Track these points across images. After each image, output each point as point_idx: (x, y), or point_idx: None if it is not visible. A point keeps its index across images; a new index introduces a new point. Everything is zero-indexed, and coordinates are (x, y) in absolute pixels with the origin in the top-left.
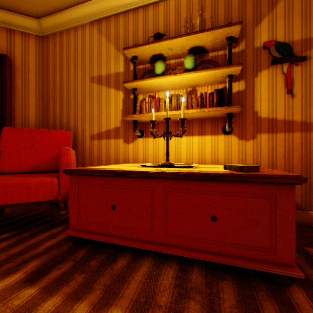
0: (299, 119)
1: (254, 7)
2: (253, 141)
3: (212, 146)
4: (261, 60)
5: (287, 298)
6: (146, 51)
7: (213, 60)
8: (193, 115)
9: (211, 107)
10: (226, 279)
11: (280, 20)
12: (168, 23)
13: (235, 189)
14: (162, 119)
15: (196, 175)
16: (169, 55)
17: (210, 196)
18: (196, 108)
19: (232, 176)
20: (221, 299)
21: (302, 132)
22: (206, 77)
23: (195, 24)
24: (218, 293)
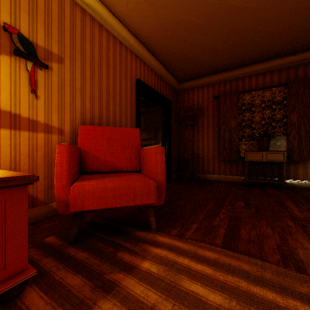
0: (44, 120)
1: None
2: None
3: None
4: (2, 41)
5: (19, 308)
6: None
7: None
8: None
9: None
10: None
11: (26, 14)
12: None
13: None
14: None
15: None
16: None
17: None
18: None
19: None
20: None
21: (46, 133)
22: None
23: None
24: None
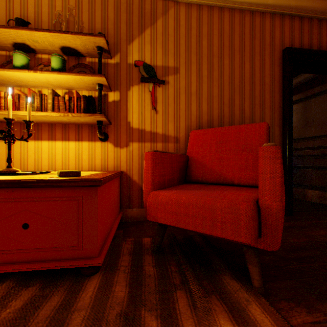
0: (161, 131)
1: (128, 26)
2: (127, 149)
3: (89, 152)
4: (133, 76)
5: (82, 286)
6: (1, 34)
7: (91, 66)
8: (62, 118)
9: (80, 113)
10: (34, 285)
11: (148, 45)
12: (41, 11)
13: (49, 194)
14: (26, 119)
15: (2, 182)
16: (38, 47)
17: (22, 203)
18: (65, 112)
19: (41, 181)
20: (6, 308)
21: (164, 143)
22: (76, 81)
23: (72, 23)
24: (9, 303)
